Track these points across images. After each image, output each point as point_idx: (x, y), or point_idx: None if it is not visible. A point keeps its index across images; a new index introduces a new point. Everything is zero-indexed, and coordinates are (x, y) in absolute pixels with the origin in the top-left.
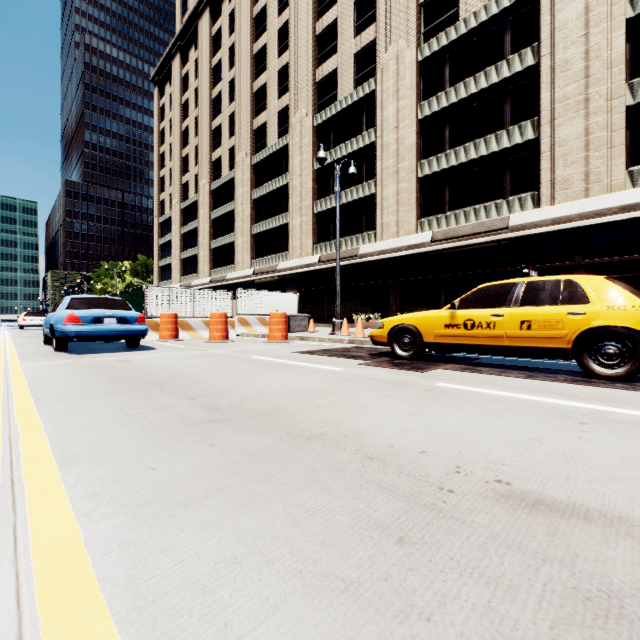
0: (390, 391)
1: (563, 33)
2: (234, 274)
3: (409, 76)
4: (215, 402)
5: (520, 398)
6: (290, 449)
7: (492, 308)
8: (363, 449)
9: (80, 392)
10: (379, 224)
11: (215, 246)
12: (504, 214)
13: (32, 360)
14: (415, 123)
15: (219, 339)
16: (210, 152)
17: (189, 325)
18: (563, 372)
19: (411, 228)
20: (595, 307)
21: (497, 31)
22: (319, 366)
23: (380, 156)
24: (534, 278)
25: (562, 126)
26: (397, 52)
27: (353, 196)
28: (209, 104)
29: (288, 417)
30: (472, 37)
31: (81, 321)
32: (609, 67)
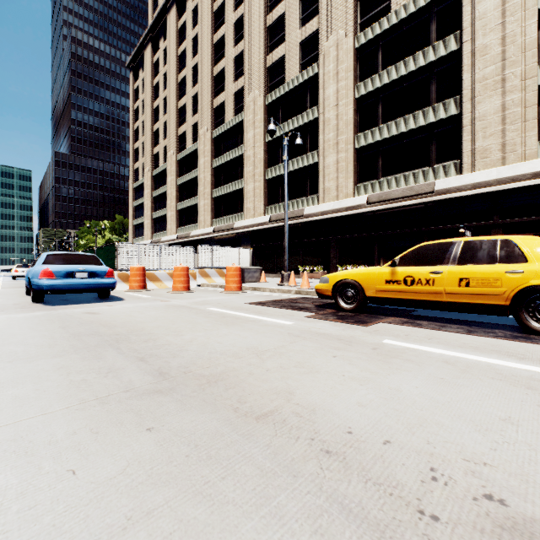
0: (339, 350)
1: (482, 22)
2: (197, 231)
3: (347, 61)
4: (165, 364)
5: (469, 359)
6: (236, 437)
7: (431, 266)
8: (318, 437)
9: (35, 351)
10: (321, 189)
11: (181, 208)
12: (430, 180)
13: (7, 312)
14: (352, 101)
15: (181, 290)
16: (177, 127)
17: (156, 277)
18: (499, 326)
19: (349, 192)
20: (533, 266)
21: (424, 21)
22: (269, 319)
23: (322, 130)
24: (471, 238)
25: (481, 103)
26: (337, 40)
27: (299, 165)
28: (176, 86)
29: (237, 386)
30: (402, 26)
31: (55, 275)
32: (523, 51)
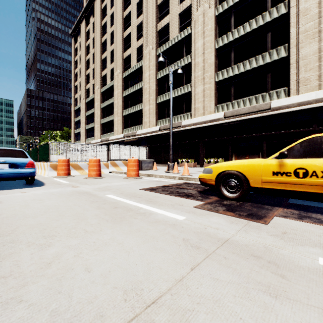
0: (279, 298)
1: None
2: (113, 137)
3: (210, 24)
4: None
5: None
6: None
7: None
8: None
9: None
10: (193, 108)
11: (103, 122)
12: (267, 101)
13: None
14: (214, 50)
15: (94, 176)
16: (100, 71)
17: (79, 166)
18: None
19: (211, 110)
20: None
21: None
22: (160, 211)
23: (194, 70)
24: None
25: (304, 48)
26: (203, 10)
27: (178, 93)
28: (100, 46)
29: None
30: None
31: None
32: None
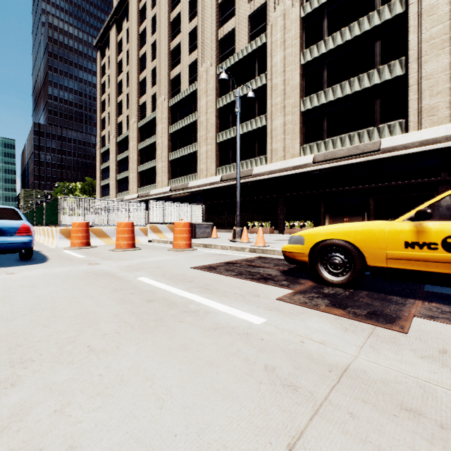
0: None
1: None
2: (155, 191)
3: (294, 29)
4: None
5: None
6: None
7: None
8: None
9: None
10: (269, 150)
11: (141, 170)
12: (375, 139)
13: None
14: (299, 67)
15: (125, 247)
16: (138, 98)
17: (103, 233)
18: None
19: (295, 152)
20: None
21: None
22: (222, 307)
23: (270, 95)
24: None
25: (428, 62)
26: (284, 10)
27: (248, 128)
28: (137, 62)
29: None
30: None
31: None
32: None
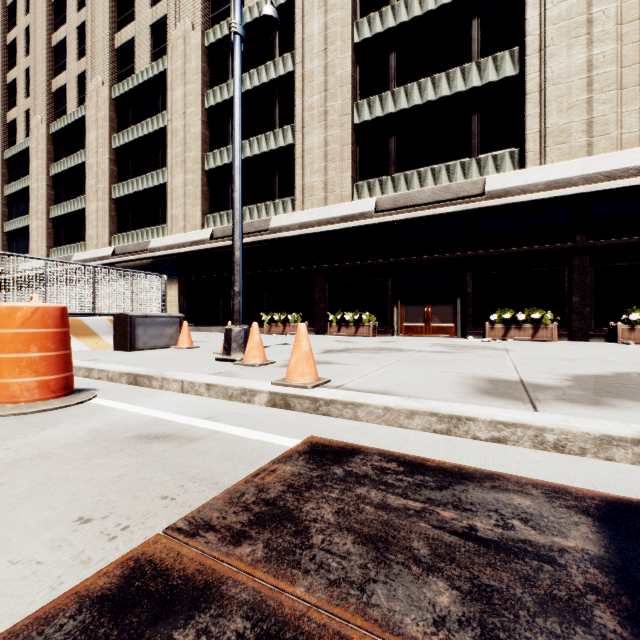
0: None
1: None
2: (84, 254)
3: None
4: None
5: None
6: None
7: None
8: None
9: None
10: (299, 186)
11: (56, 214)
12: (474, 177)
13: None
14: (351, 46)
15: None
16: (49, 77)
17: None
18: None
19: (345, 193)
20: None
21: None
22: None
23: (300, 90)
24: None
25: (556, 56)
26: None
27: (261, 147)
28: (47, 7)
29: None
30: None
31: None
32: None
